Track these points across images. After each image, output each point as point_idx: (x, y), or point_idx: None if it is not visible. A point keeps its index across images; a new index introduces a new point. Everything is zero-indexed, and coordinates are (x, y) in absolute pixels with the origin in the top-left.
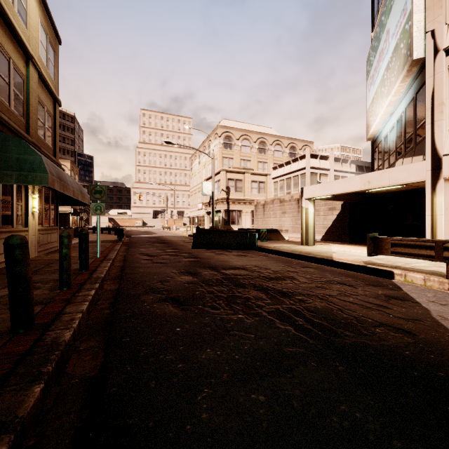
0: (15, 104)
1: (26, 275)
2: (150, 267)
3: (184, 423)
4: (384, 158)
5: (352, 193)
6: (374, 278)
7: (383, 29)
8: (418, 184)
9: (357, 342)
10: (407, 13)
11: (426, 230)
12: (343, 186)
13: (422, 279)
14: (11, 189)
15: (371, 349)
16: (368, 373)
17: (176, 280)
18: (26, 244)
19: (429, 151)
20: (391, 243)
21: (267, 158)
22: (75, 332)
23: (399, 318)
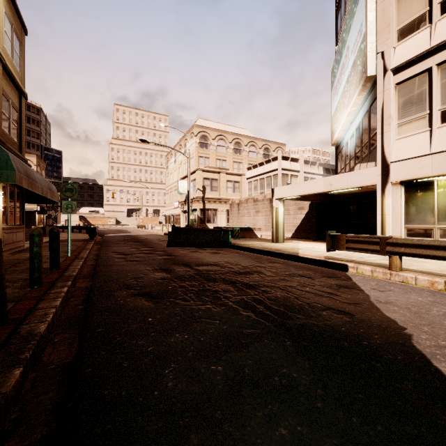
0: None
1: None
2: (124, 265)
3: (152, 390)
4: (346, 162)
5: (318, 194)
6: (331, 271)
7: (344, 45)
8: (374, 187)
9: (305, 323)
10: (362, 34)
11: (377, 228)
12: (309, 188)
13: (370, 271)
14: None
15: (315, 327)
16: (309, 345)
17: (150, 277)
18: None
19: (380, 158)
20: (345, 239)
21: (242, 158)
22: (49, 326)
23: (344, 303)
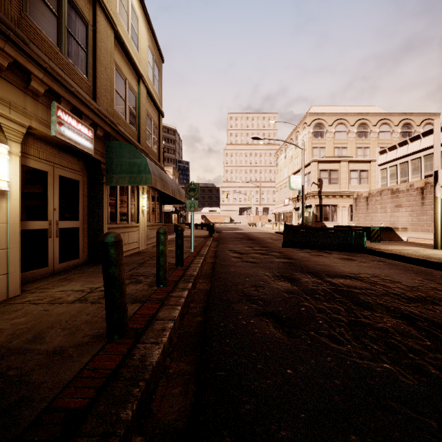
0: (130, 118)
1: (119, 276)
2: (240, 267)
3: None
4: None
5: None
6: None
7: None
8: None
9: None
10: None
11: None
12: None
13: None
14: (127, 190)
15: None
16: None
17: (272, 287)
18: (119, 242)
19: None
20: None
21: (369, 142)
22: (165, 348)
23: None
